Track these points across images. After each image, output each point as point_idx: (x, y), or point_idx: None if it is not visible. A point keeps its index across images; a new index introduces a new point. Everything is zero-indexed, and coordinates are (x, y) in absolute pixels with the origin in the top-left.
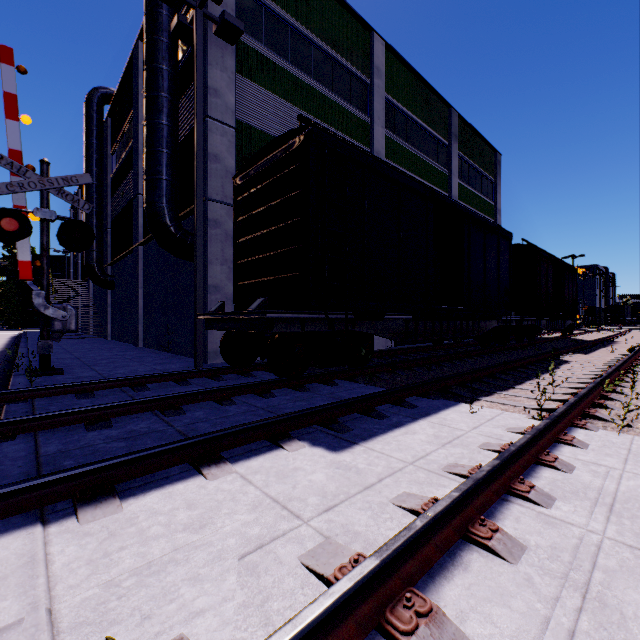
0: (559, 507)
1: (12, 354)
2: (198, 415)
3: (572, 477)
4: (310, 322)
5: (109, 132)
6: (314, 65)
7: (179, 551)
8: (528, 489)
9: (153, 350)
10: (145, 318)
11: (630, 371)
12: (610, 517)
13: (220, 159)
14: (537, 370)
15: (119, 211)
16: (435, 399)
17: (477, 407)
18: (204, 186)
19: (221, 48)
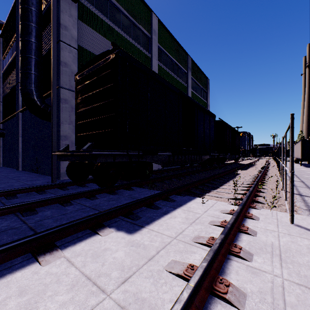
0: (256, 260)
1: None
2: (46, 214)
3: (257, 238)
4: (118, 156)
5: (1, 46)
6: (122, 23)
7: None
8: (239, 251)
9: (28, 172)
10: (23, 154)
11: (265, 178)
12: (282, 264)
13: (68, 65)
14: (227, 178)
15: (7, 92)
16: (184, 196)
17: (204, 199)
18: (58, 79)
19: (69, 3)
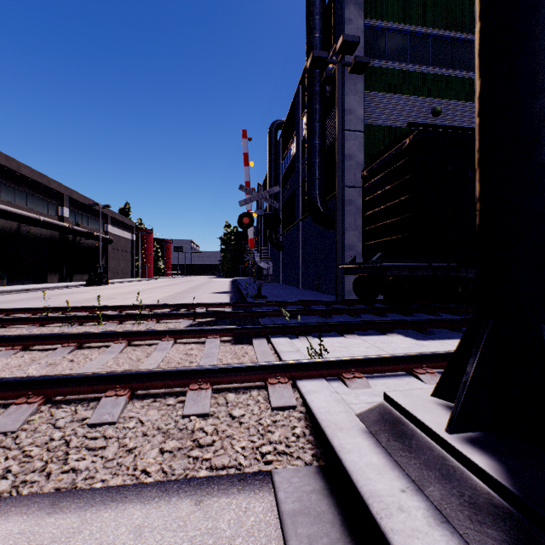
0: None
1: (237, 290)
2: (340, 320)
3: None
4: (416, 269)
5: (280, 148)
6: (432, 54)
7: (336, 350)
8: None
9: (308, 290)
10: (303, 269)
11: None
12: None
13: (353, 157)
14: None
15: (286, 199)
16: None
17: None
18: (342, 178)
19: (353, 79)
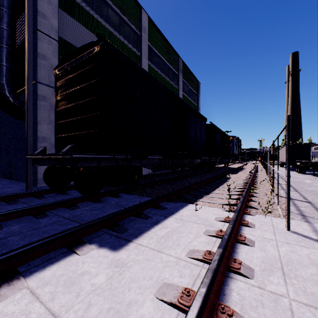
0: (258, 276)
1: None
2: (13, 229)
3: (256, 249)
4: (104, 160)
5: None
6: (109, 17)
7: None
8: (240, 266)
9: None
10: None
11: (255, 181)
12: (286, 279)
13: (47, 58)
14: (219, 182)
15: None
16: (176, 202)
17: (197, 206)
18: (35, 73)
19: None
